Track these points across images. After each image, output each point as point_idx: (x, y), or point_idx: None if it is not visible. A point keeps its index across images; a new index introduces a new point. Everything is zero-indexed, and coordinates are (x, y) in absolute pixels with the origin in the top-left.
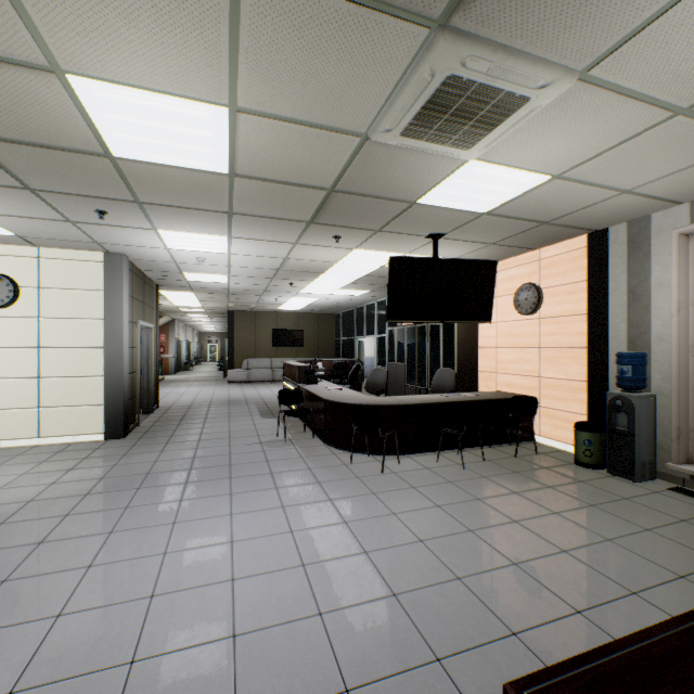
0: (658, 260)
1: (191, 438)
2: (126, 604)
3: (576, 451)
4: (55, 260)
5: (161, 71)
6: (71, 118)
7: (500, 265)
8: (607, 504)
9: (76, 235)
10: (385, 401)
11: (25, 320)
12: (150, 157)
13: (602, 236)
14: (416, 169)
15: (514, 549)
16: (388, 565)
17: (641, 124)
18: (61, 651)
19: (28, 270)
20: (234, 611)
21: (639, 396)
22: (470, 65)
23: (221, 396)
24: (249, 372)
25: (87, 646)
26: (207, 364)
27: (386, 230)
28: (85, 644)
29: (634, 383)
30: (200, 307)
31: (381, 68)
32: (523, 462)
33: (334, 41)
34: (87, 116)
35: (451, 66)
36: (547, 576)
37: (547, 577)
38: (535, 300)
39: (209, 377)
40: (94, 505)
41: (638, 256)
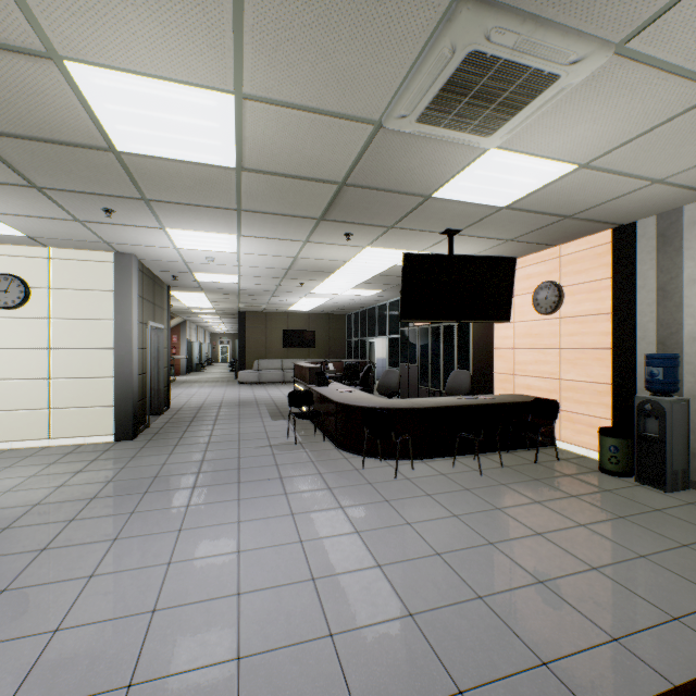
0: (691, 255)
1: (200, 440)
2: (126, 619)
3: (601, 458)
4: (66, 261)
5: (162, 54)
6: (72, 110)
7: (518, 262)
8: (638, 516)
9: (85, 235)
10: (398, 404)
11: (36, 321)
12: (154, 151)
13: (628, 231)
14: (433, 160)
15: (539, 565)
16: (404, 581)
17: (681, 104)
18: (55, 671)
19: (39, 271)
20: (239, 629)
21: (670, 400)
22: (494, 38)
23: (232, 397)
24: (260, 373)
25: (83, 666)
26: (219, 365)
27: (399, 226)
28: (81, 664)
29: (666, 386)
30: (211, 308)
31: (396, 46)
32: (543, 469)
33: (346, 15)
34: (88, 107)
35: (474, 40)
36: (577, 596)
37: (577, 598)
38: (555, 299)
39: (220, 378)
40: (100, 510)
41: (668, 251)
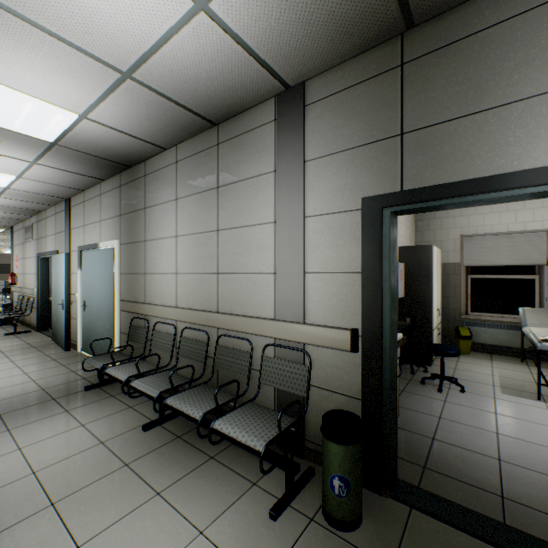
0: None
1: None
2: None
3: None
4: None
5: None
6: None
7: None
8: None
9: None
10: None
11: None
12: None
13: None
14: None
15: None
16: None
17: None
18: None
19: None
20: None
21: None
22: None
23: None
24: None
25: None
26: None
27: None
28: None
29: None
30: None
31: None
32: None
33: None
34: None
35: None
36: None
37: None
38: None
39: None
40: None
41: None
